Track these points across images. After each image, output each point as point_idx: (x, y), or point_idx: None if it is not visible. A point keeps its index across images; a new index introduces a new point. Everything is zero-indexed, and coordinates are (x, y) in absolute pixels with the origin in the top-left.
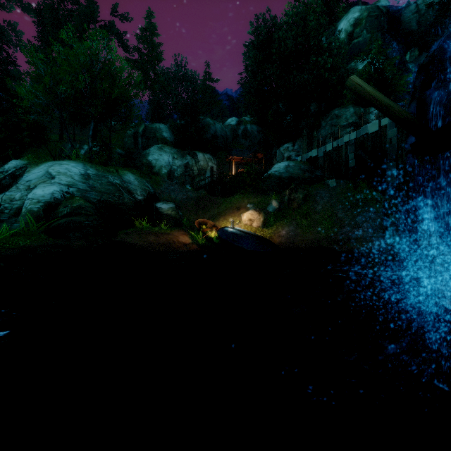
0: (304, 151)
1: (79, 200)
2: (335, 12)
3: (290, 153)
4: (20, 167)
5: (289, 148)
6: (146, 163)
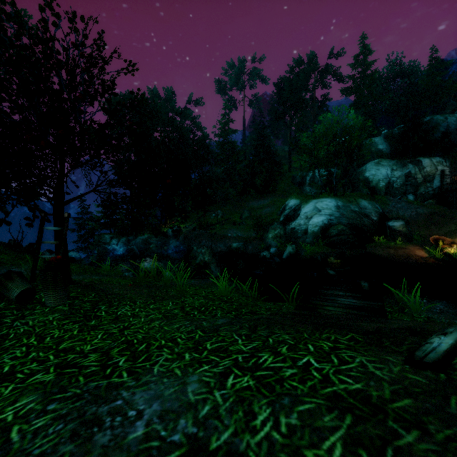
0: None
1: (341, 225)
2: None
3: None
4: (297, 204)
5: None
6: (363, 179)
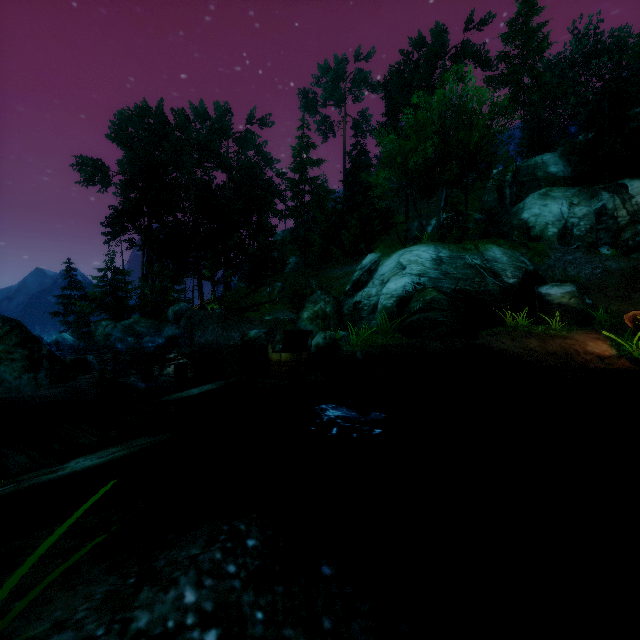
0: None
1: (432, 292)
2: None
3: None
4: (375, 261)
5: None
6: (519, 225)
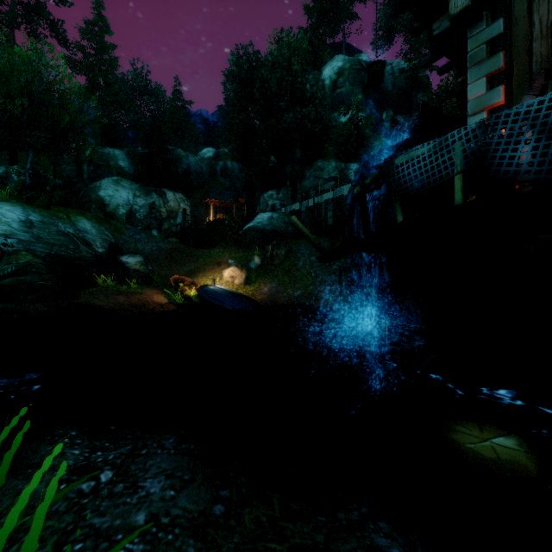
0: (287, 203)
1: (27, 255)
2: (321, 54)
3: (275, 201)
4: None
5: (274, 196)
6: (97, 200)
